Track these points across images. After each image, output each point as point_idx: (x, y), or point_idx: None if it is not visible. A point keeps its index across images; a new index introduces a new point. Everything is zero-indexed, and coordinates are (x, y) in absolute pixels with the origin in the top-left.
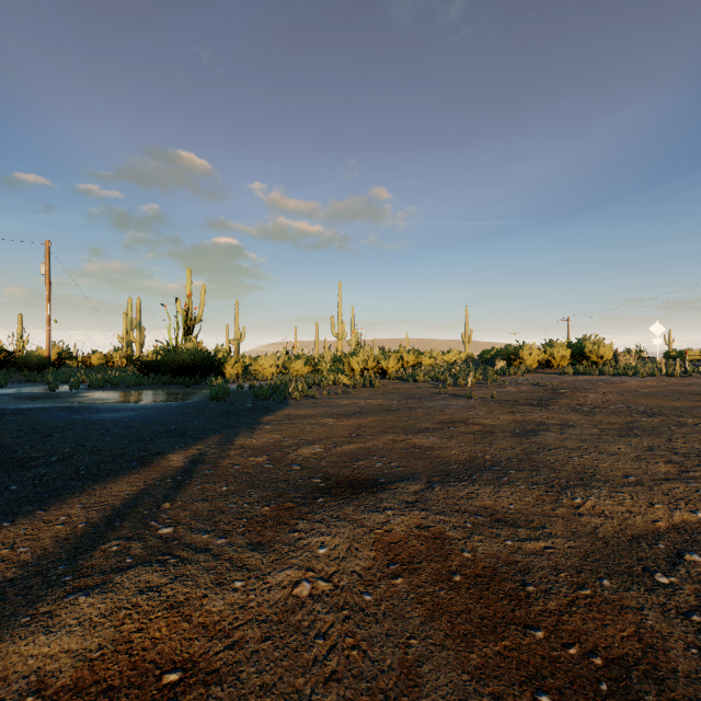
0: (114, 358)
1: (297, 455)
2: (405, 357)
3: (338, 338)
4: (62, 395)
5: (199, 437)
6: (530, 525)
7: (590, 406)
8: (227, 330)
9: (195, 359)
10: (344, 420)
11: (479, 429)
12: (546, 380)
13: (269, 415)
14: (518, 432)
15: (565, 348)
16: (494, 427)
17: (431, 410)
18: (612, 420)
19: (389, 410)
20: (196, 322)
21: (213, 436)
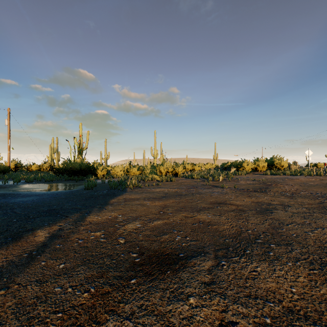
0: (43, 167)
1: (124, 229)
2: (187, 166)
3: (154, 157)
4: (8, 186)
5: (65, 215)
6: (323, 318)
7: (290, 193)
8: (101, 153)
9: (81, 167)
10: (156, 201)
11: (235, 208)
12: (257, 178)
13: (114, 198)
14: (259, 210)
15: (264, 162)
16: (243, 206)
17: (204, 195)
18: (308, 201)
19: (181, 195)
20: (84, 149)
21: (74, 214)
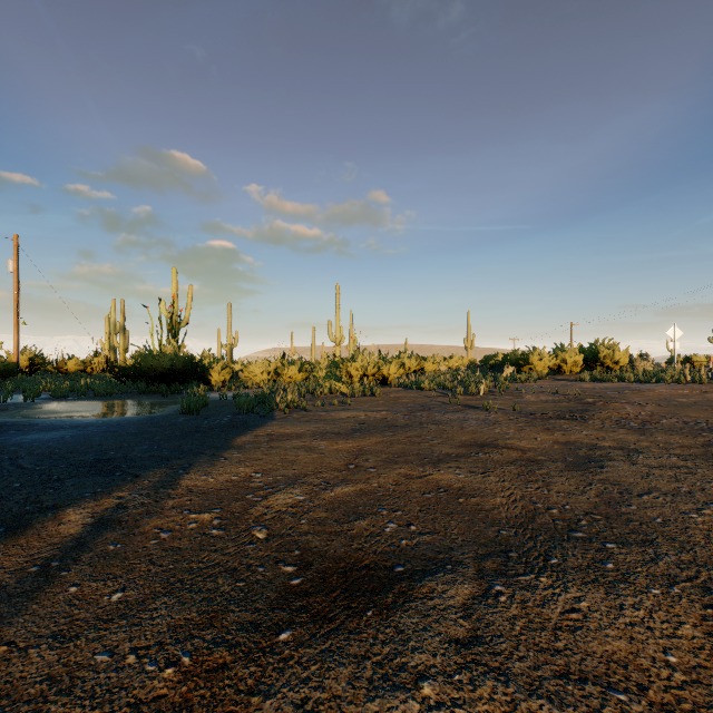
0: (93, 364)
1: (266, 507)
2: (407, 363)
3: (336, 343)
4: (11, 407)
5: (134, 474)
6: None
7: (638, 421)
8: (219, 334)
9: (176, 365)
10: (339, 441)
11: (518, 457)
12: (563, 388)
13: (246, 434)
14: (572, 460)
15: (578, 353)
16: (536, 453)
17: (446, 426)
18: (681, 440)
19: (395, 426)
20: (182, 325)
21: (153, 472)
